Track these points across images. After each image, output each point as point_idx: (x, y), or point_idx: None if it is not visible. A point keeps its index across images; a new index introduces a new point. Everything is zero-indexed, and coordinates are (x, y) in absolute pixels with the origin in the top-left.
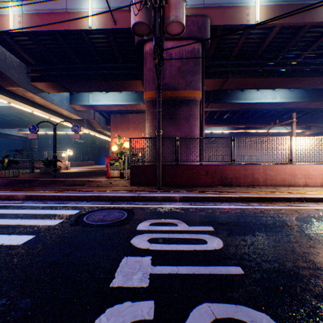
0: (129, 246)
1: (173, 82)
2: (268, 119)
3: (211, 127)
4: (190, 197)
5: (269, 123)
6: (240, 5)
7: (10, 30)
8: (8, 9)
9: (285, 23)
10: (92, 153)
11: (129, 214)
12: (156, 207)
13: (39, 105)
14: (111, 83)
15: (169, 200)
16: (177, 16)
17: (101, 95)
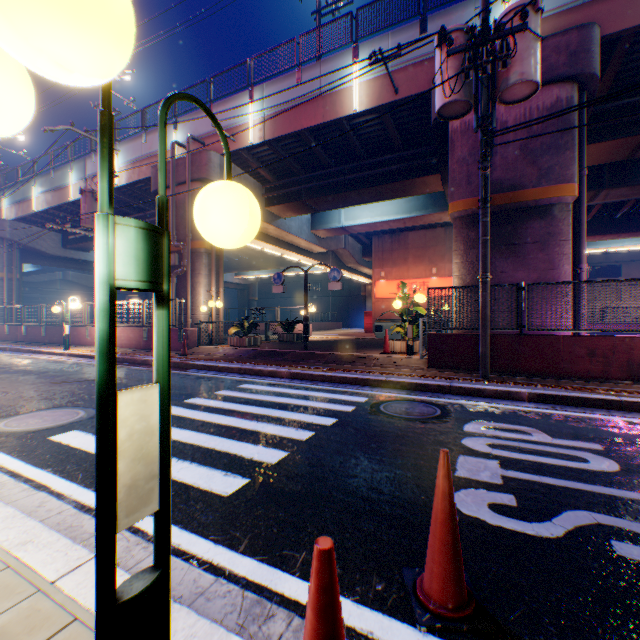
0: (462, 446)
1: (509, 175)
2: None
3: (605, 241)
4: (550, 396)
5: None
6: None
7: (250, 143)
8: (247, 116)
9: None
10: (334, 306)
11: (443, 410)
12: (484, 405)
13: (272, 238)
14: (381, 188)
15: (507, 398)
16: (523, 72)
17: (360, 207)
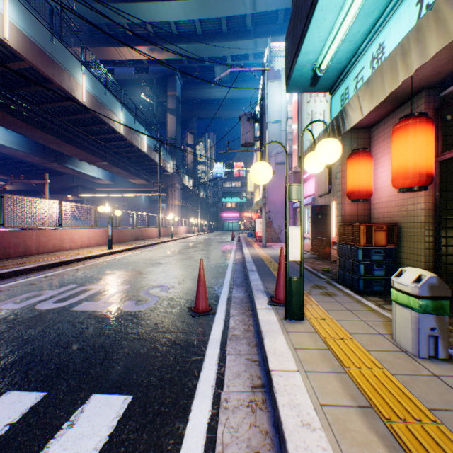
0: (56, 308)
1: None
2: None
3: None
4: None
5: None
6: None
7: None
8: None
9: (39, 68)
10: None
11: None
12: None
13: None
14: None
15: None
16: None
17: None
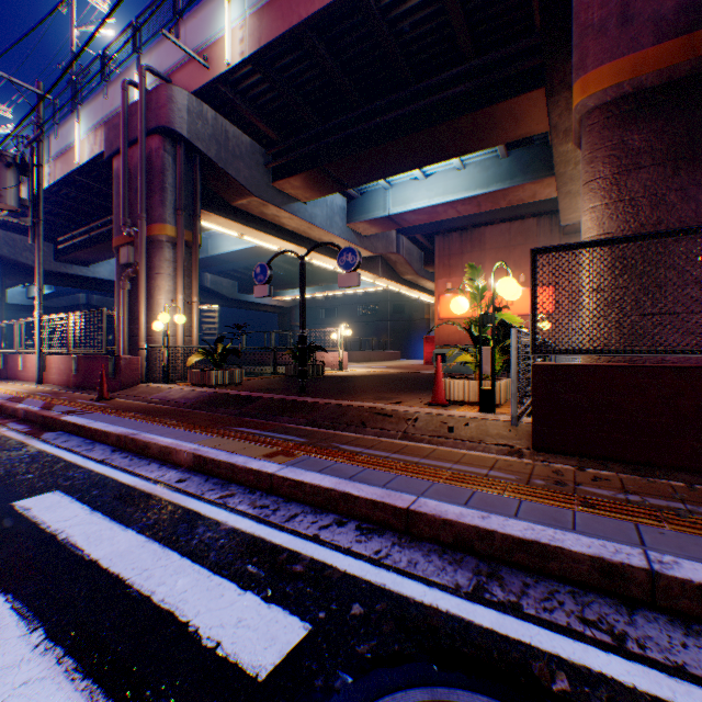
0: None
1: None
2: None
3: None
4: None
5: None
6: None
7: (226, 65)
8: (223, 24)
9: None
10: (393, 333)
11: None
12: None
13: (290, 234)
14: (439, 131)
15: None
16: None
17: (413, 185)
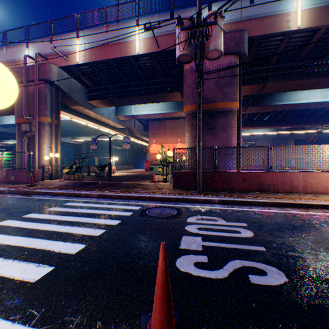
0: (185, 230)
1: (211, 95)
2: (319, 118)
3: (250, 130)
4: (227, 201)
5: (321, 122)
6: (279, 13)
7: (77, 63)
8: (75, 46)
9: None
10: (130, 157)
11: (178, 211)
12: (198, 207)
13: (92, 119)
14: (152, 96)
15: (208, 202)
16: (215, 45)
17: (142, 105)
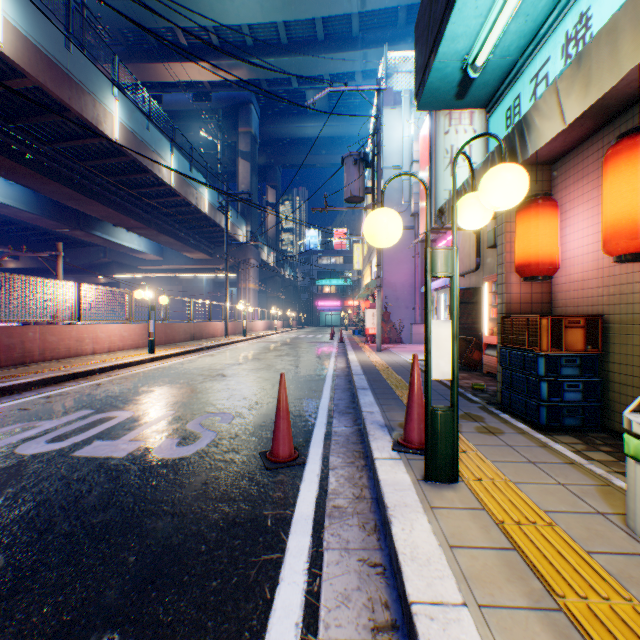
0: (47, 453)
1: None
2: None
3: None
4: None
5: None
6: None
7: None
8: None
9: (49, 88)
10: None
11: None
12: None
13: None
14: None
15: None
16: None
17: None
